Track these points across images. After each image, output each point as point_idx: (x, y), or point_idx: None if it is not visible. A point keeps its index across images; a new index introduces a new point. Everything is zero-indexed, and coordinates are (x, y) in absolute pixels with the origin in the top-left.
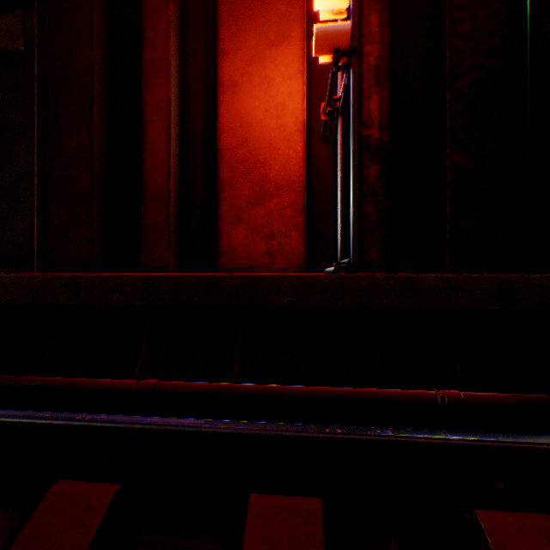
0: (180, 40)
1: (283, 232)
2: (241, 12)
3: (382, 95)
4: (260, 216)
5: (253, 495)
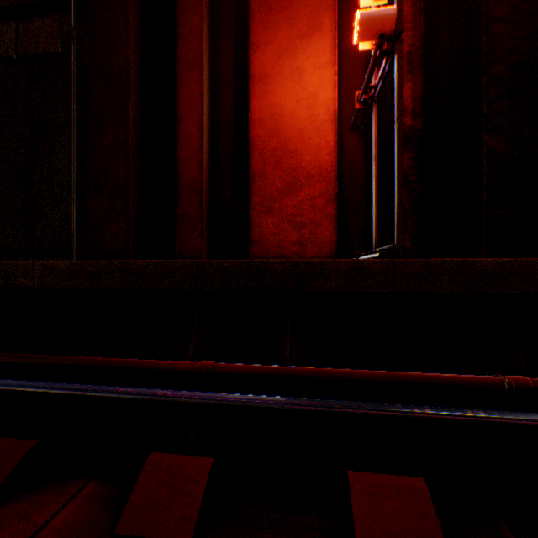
0: (211, 36)
1: (313, 221)
2: (271, 5)
3: (415, 83)
4: (291, 205)
5: (351, 472)
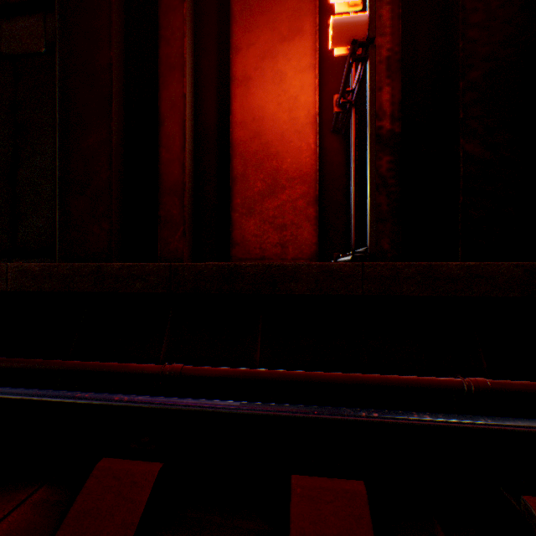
0: (194, 38)
1: (295, 223)
2: (253, 8)
3: (394, 87)
4: (273, 207)
5: (295, 476)
